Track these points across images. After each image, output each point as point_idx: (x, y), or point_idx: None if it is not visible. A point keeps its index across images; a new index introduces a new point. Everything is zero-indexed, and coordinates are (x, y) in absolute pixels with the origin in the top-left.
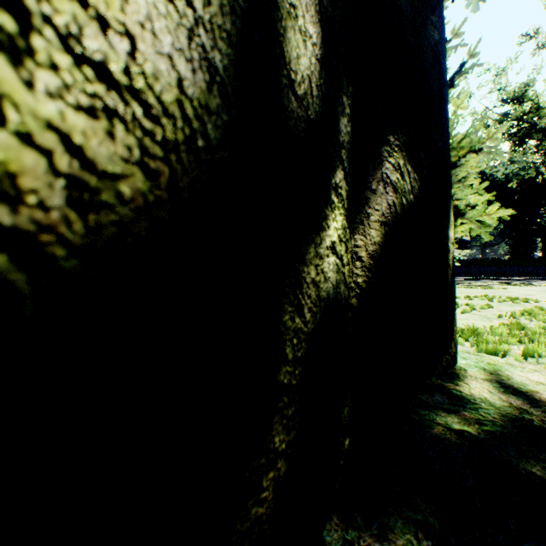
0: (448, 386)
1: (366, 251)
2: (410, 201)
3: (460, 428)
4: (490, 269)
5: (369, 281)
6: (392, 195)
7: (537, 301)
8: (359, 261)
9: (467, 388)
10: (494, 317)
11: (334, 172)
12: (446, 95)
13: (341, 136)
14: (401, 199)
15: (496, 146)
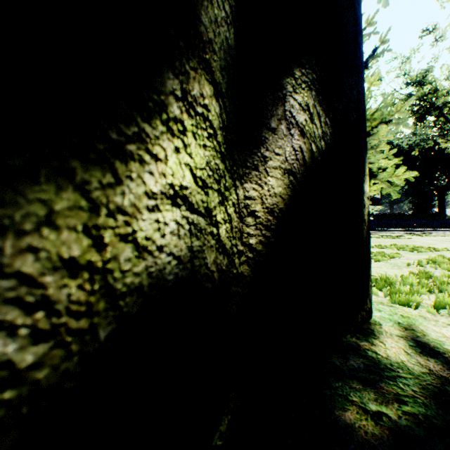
0: (363, 345)
1: (262, 204)
2: (321, 148)
3: (377, 410)
4: (397, 221)
5: (268, 241)
6: (299, 139)
7: (438, 250)
8: (252, 217)
9: (382, 348)
10: (403, 265)
11: (181, 73)
12: (361, 45)
13: (205, 28)
14: (310, 144)
15: (402, 118)
